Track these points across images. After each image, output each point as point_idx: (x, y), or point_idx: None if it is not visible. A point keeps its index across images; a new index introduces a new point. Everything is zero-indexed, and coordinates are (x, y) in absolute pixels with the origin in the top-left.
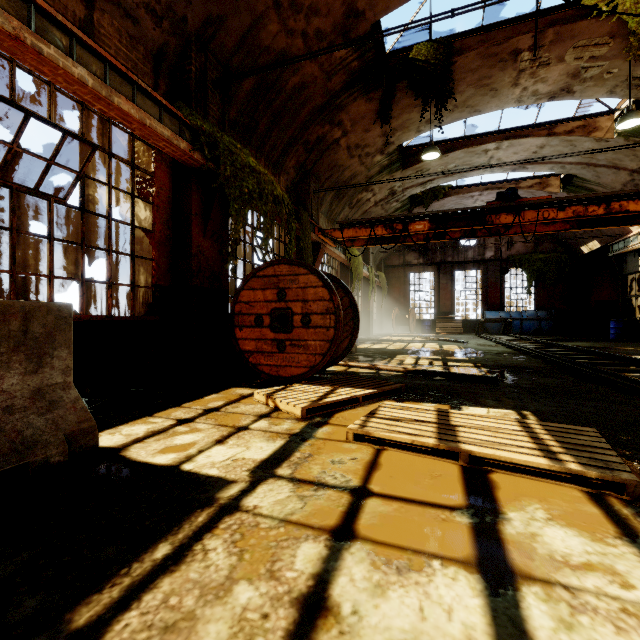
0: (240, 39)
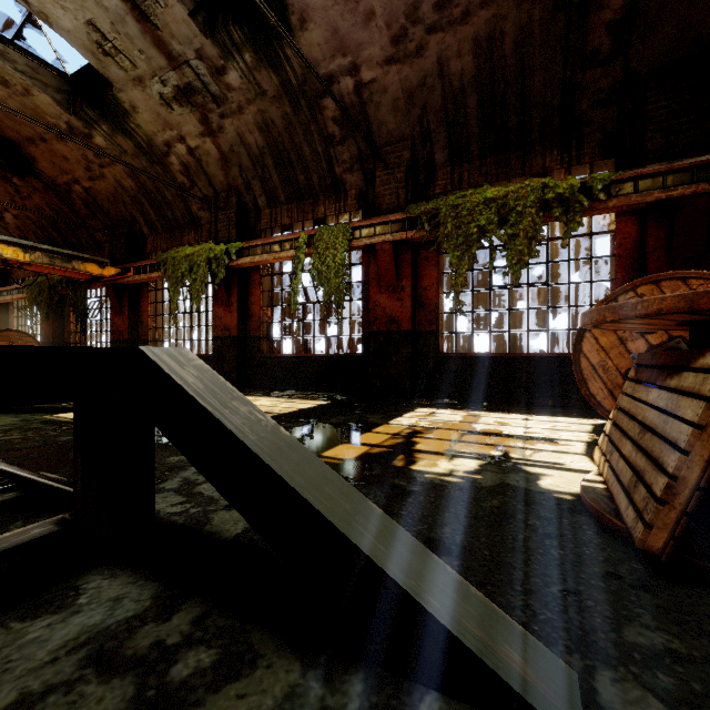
0: (38, 228)
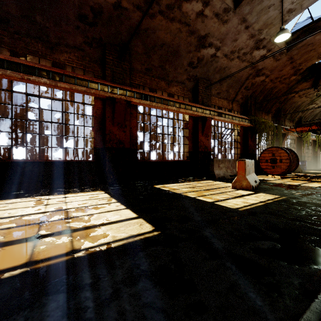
0: (260, 91)
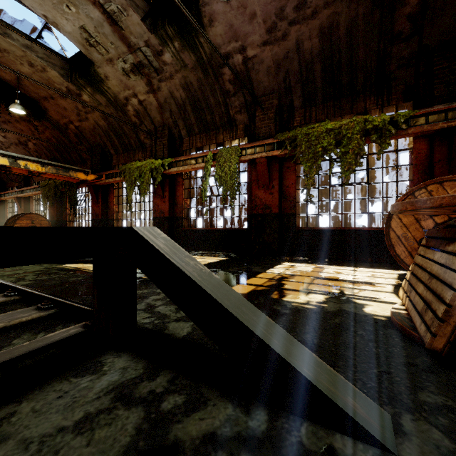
0: (48, 151)
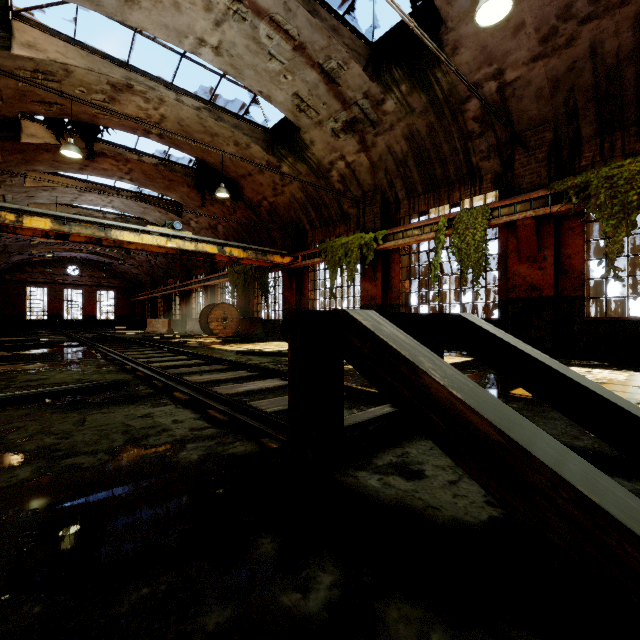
0: (236, 233)
